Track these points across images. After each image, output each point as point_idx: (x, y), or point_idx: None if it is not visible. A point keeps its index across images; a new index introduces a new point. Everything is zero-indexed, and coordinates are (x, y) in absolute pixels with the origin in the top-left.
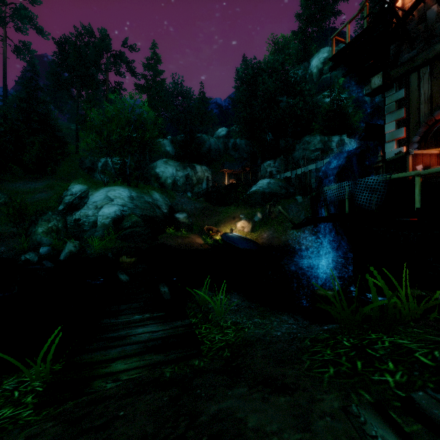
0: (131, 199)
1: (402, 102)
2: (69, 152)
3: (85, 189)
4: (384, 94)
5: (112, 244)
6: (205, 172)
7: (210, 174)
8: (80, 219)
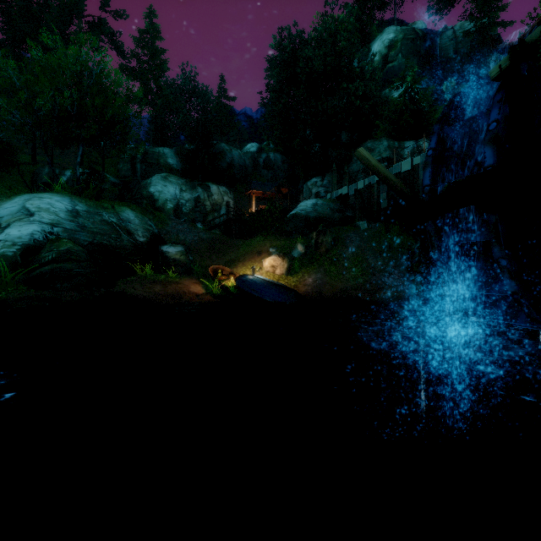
0: (73, 215)
1: None
2: (15, 161)
3: None
4: None
5: (3, 293)
6: (225, 196)
7: (232, 199)
8: None
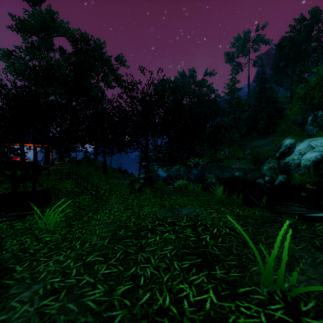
0: None
1: None
2: (284, 115)
3: (293, 142)
4: None
5: (310, 179)
6: None
7: None
8: (288, 162)
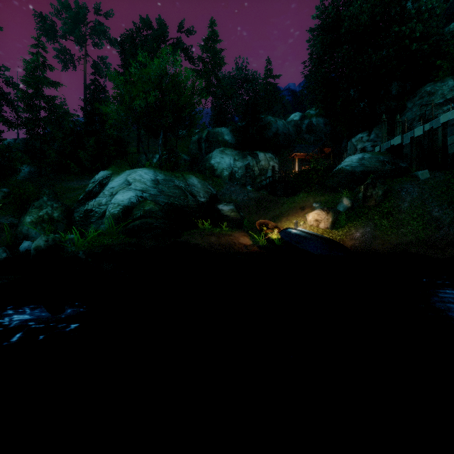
0: (156, 183)
1: None
2: (128, 152)
3: (108, 174)
4: None
5: (110, 240)
6: (270, 161)
7: (277, 164)
8: (92, 209)
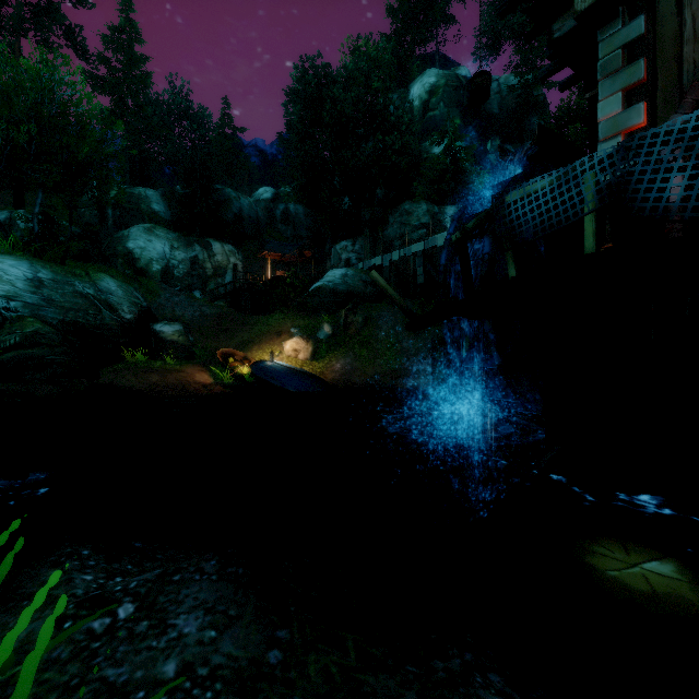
0: (36, 285)
1: (638, 47)
2: None
3: None
4: (594, 39)
5: None
6: (231, 257)
7: (241, 261)
8: None
